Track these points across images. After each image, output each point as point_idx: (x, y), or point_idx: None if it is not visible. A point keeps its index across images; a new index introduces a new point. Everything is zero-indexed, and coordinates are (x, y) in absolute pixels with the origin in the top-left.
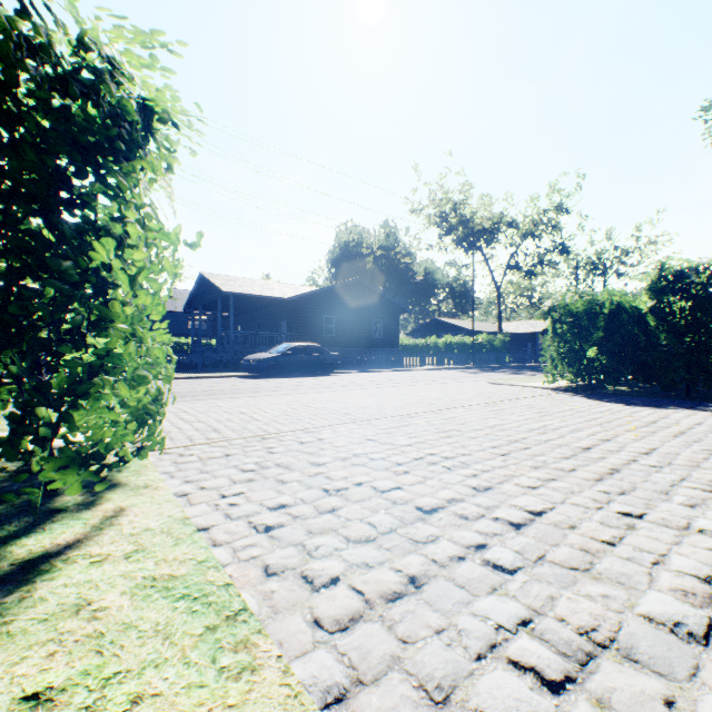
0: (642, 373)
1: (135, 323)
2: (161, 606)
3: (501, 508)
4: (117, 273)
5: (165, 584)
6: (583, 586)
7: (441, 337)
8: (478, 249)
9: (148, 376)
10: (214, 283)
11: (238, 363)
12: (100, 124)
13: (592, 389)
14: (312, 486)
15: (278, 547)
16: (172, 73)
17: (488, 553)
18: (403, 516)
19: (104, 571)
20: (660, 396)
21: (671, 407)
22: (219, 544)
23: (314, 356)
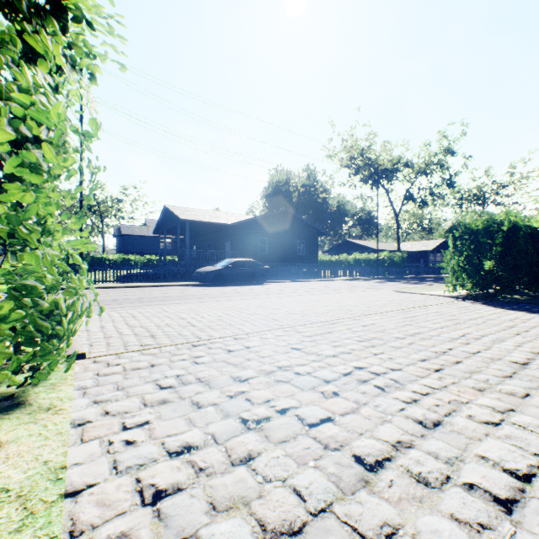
0: (537, 283)
1: (14, 224)
2: None
3: (468, 464)
4: None
5: None
6: None
7: (350, 254)
8: (381, 185)
9: (37, 288)
10: (174, 212)
11: (192, 274)
12: None
13: (491, 298)
14: (228, 414)
15: None
16: None
17: None
18: (339, 476)
19: None
20: None
21: None
22: (77, 532)
23: (250, 269)
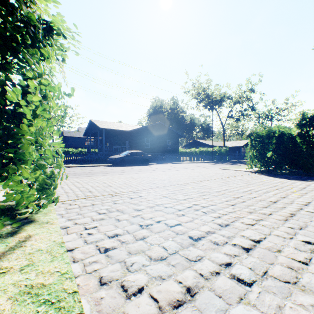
0: (293, 164)
1: (37, 136)
2: (28, 310)
3: (236, 238)
4: (23, 107)
5: (36, 291)
6: (297, 297)
7: (197, 148)
8: (214, 109)
9: (45, 165)
10: (96, 124)
11: (106, 159)
12: (14, 25)
13: (270, 172)
14: (133, 223)
15: (110, 264)
16: (59, 4)
17: (233, 269)
18: (182, 242)
19: (3, 280)
20: (302, 175)
21: (310, 180)
22: (76, 261)
23: (140, 156)
